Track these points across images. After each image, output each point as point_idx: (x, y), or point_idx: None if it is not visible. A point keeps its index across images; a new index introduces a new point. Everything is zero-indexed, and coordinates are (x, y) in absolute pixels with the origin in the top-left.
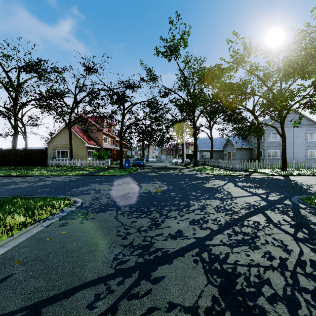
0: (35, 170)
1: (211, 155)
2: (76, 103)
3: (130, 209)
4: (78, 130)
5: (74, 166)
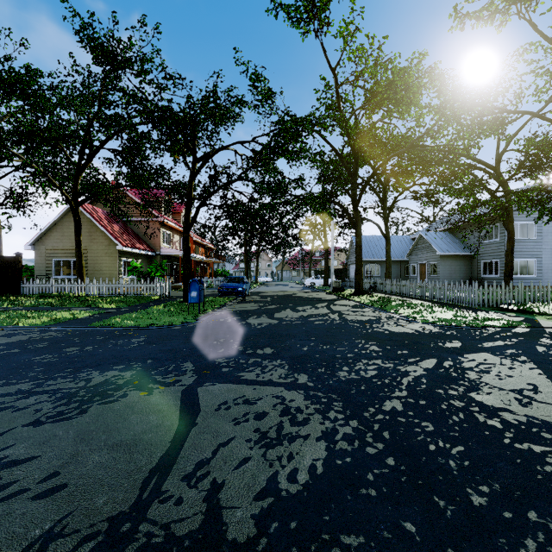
0: None
1: (387, 271)
2: (90, 152)
3: None
4: (104, 216)
5: (83, 294)
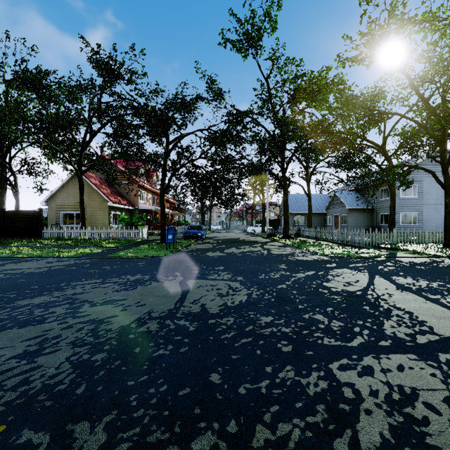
0: (13, 246)
1: (309, 221)
2: (90, 135)
3: (104, 447)
4: (98, 180)
5: (87, 238)
